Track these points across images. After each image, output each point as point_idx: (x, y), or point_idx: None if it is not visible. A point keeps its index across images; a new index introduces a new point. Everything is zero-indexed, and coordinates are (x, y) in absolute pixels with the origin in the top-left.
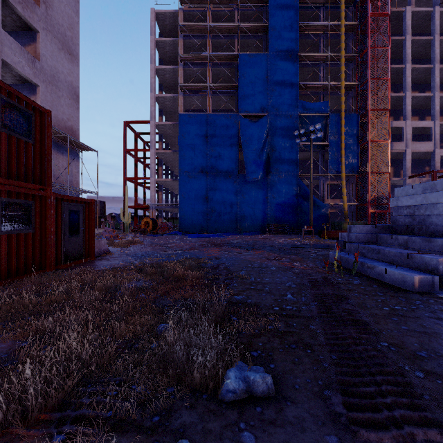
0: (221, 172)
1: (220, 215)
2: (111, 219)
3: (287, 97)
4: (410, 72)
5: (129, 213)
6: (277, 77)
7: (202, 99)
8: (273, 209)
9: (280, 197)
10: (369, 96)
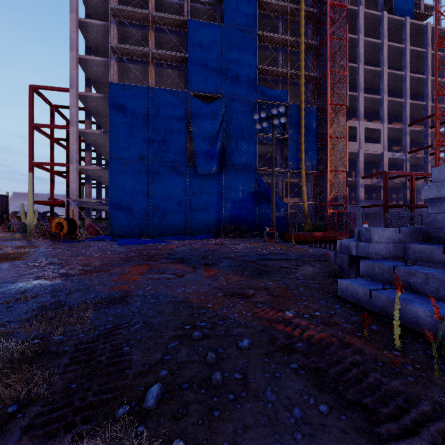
0: (166, 161)
1: (165, 215)
2: (16, 220)
3: (245, 79)
4: (362, 72)
5: (36, 211)
6: (234, 55)
7: (143, 70)
8: (228, 208)
9: (237, 194)
10: (329, 89)
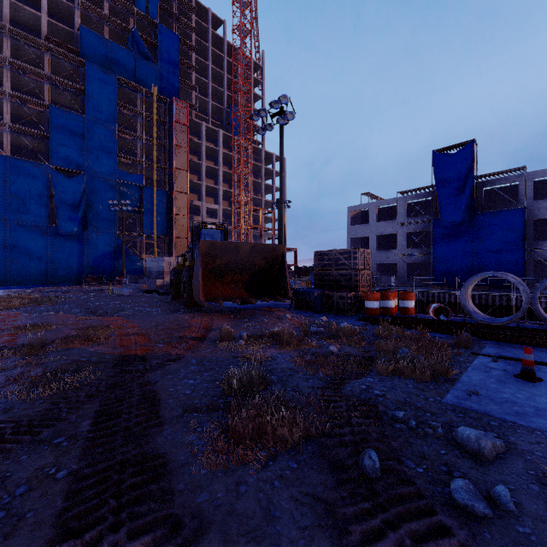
0: (25, 221)
1: (24, 267)
2: None
3: (105, 162)
4: (204, 168)
5: None
6: (95, 142)
7: None
8: (90, 262)
9: (98, 251)
10: (175, 181)
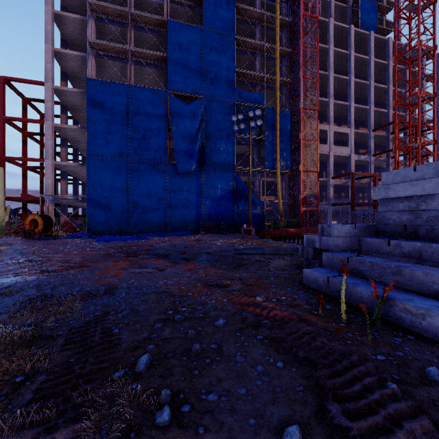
0: (145, 158)
1: (145, 212)
2: None
3: (223, 81)
4: (332, 80)
5: (7, 207)
6: (213, 57)
7: (122, 67)
8: (207, 205)
9: (216, 192)
10: (302, 94)
